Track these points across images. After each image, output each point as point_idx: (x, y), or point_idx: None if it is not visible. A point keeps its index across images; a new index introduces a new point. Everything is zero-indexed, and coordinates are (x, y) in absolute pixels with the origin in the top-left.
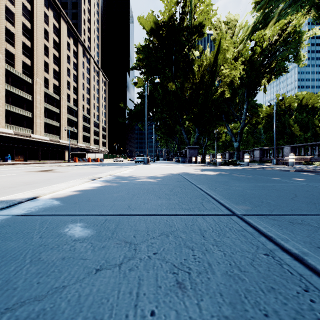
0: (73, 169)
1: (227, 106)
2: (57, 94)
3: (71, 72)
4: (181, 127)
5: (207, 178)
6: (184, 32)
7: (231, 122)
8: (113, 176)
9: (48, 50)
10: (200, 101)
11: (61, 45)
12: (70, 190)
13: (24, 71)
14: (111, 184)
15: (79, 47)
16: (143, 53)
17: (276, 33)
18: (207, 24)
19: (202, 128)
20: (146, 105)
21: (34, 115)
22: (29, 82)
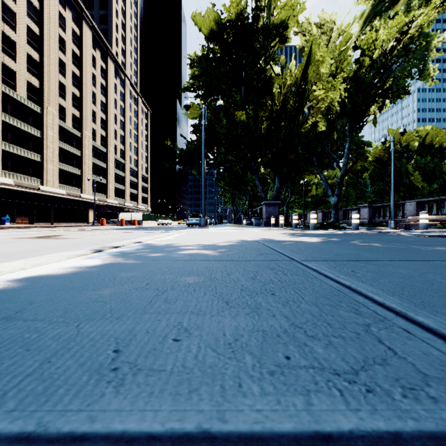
0: (92, 234)
1: (321, 144)
2: (78, 129)
3: (98, 98)
4: (254, 174)
5: (313, 248)
6: (258, 36)
7: (326, 168)
8: (140, 245)
9: (65, 67)
10: (283, 136)
11: (83, 59)
12: (13, 277)
13: (30, 95)
14: (123, 261)
15: (110, 63)
16: (199, 66)
17: (392, 38)
18: (292, 25)
19: (284, 176)
20: (204, 139)
21: (44, 159)
22: (37, 112)
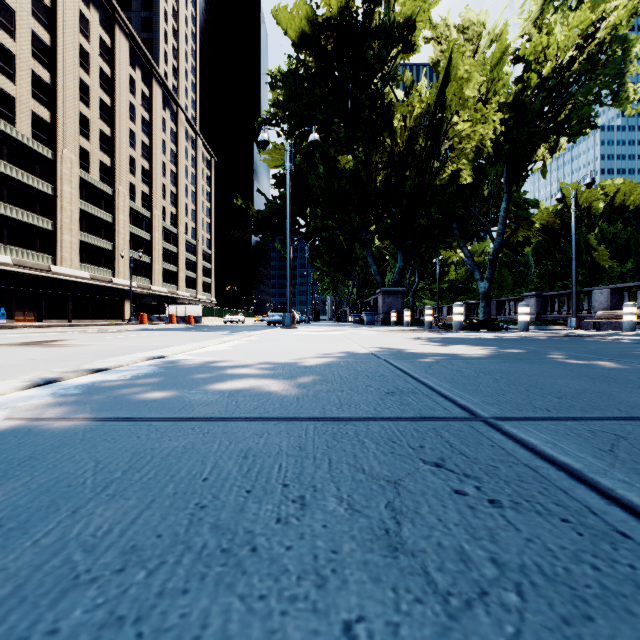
0: (112, 338)
1: (464, 204)
2: (108, 184)
3: (138, 138)
4: (365, 249)
5: (489, 372)
6: (372, 41)
7: (472, 240)
8: (153, 365)
9: (89, 92)
10: (408, 190)
11: (116, 81)
12: None
13: (37, 133)
14: (48, 422)
15: (155, 87)
16: (283, 87)
17: (571, 45)
18: (422, 26)
19: (410, 250)
20: (289, 192)
21: (57, 226)
22: (47, 157)
